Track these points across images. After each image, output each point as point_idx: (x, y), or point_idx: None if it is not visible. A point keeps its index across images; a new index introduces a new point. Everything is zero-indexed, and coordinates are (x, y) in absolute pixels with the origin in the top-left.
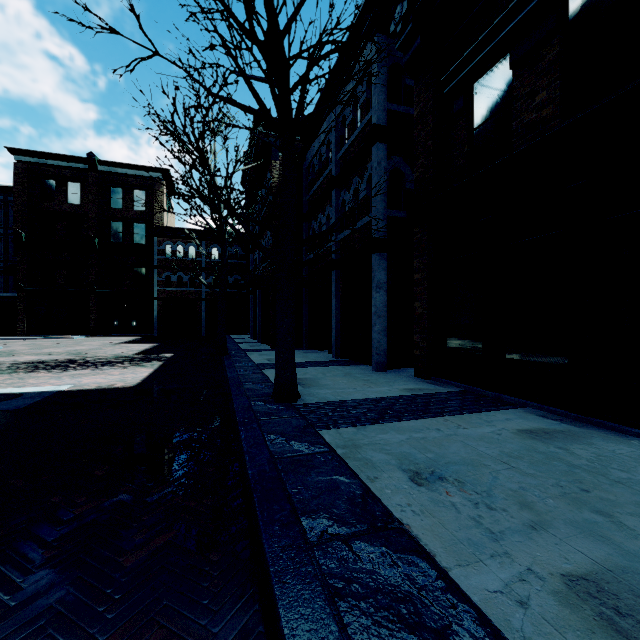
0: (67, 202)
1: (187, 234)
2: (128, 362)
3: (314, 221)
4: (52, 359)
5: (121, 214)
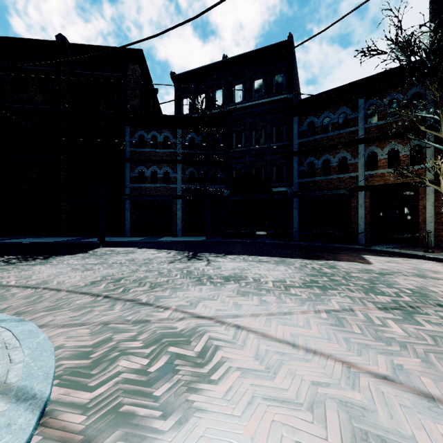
0: None
1: None
2: None
3: None
4: None
5: None
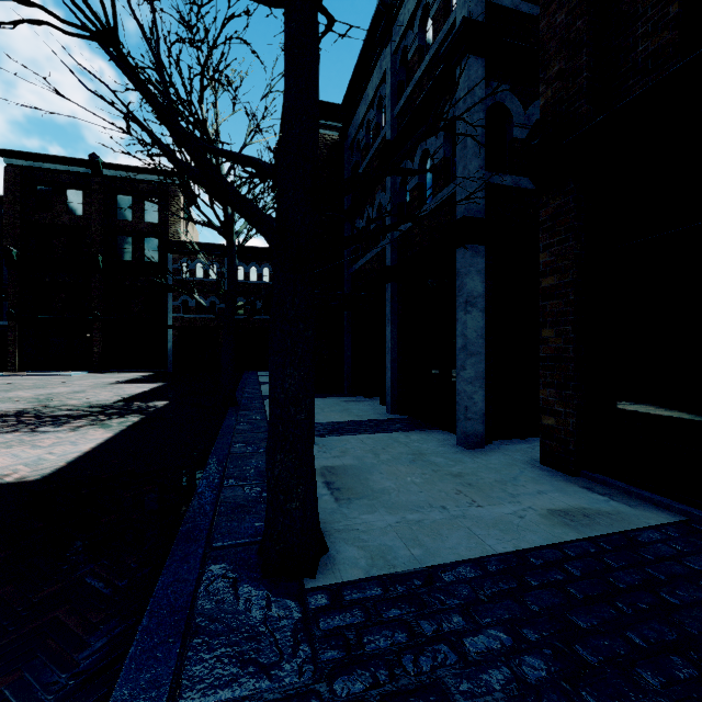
0: (66, 213)
1: (207, 250)
2: (92, 417)
3: (359, 218)
4: None
5: (130, 227)
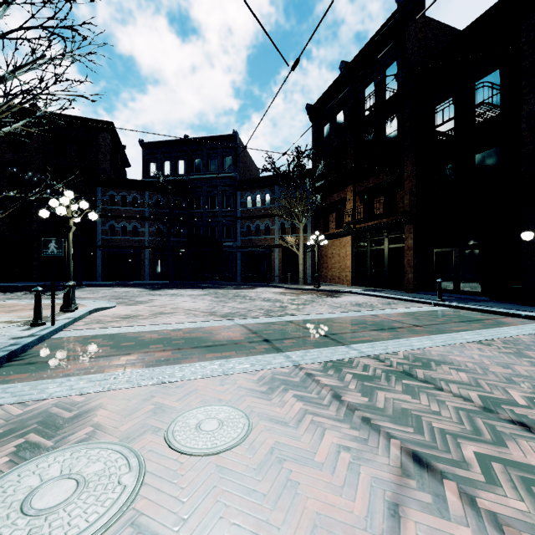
0: None
1: None
2: None
3: None
4: None
5: None
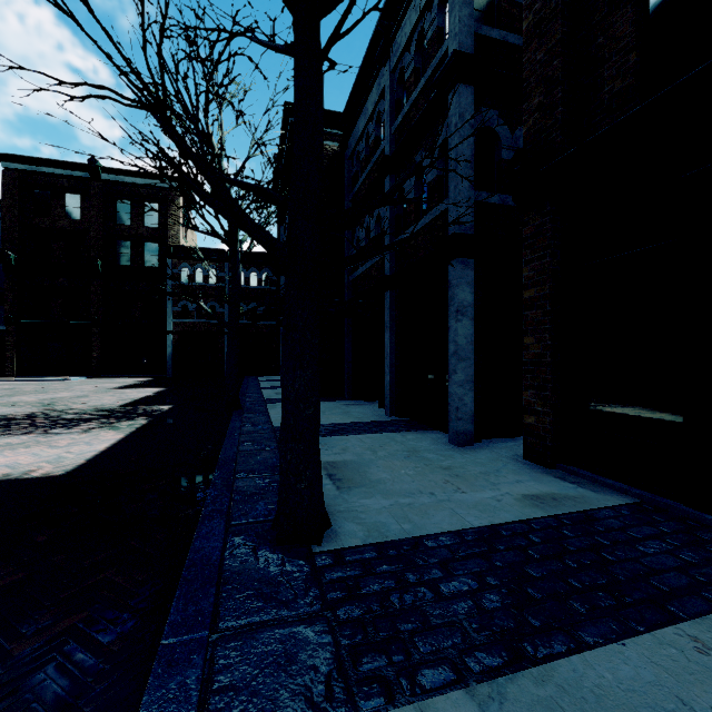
0: (65, 217)
1: (207, 255)
2: (100, 420)
3: (359, 227)
4: (5, 414)
5: (129, 231)
